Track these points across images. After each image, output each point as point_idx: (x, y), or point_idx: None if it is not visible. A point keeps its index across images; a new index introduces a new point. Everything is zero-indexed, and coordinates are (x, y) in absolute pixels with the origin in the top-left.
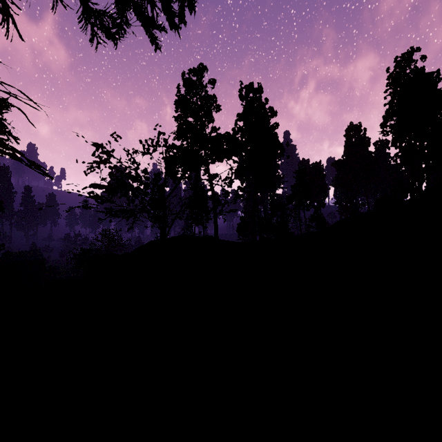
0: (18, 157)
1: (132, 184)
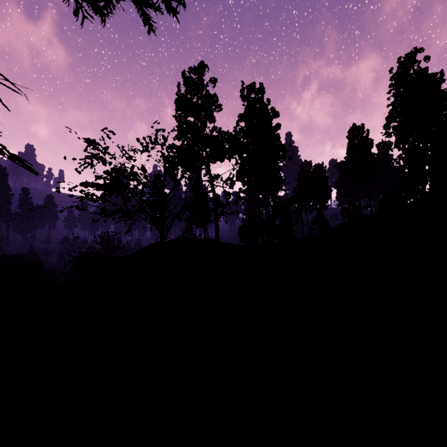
0: (0, 151)
1: (128, 183)
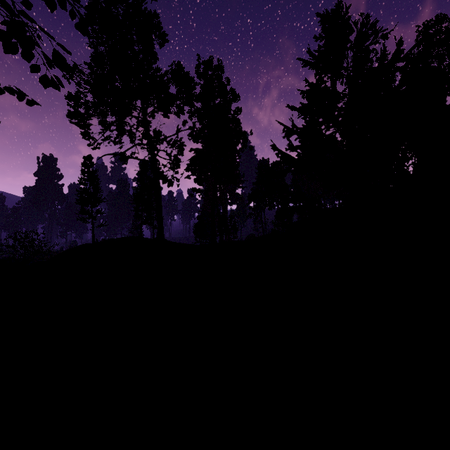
0: None
1: None
